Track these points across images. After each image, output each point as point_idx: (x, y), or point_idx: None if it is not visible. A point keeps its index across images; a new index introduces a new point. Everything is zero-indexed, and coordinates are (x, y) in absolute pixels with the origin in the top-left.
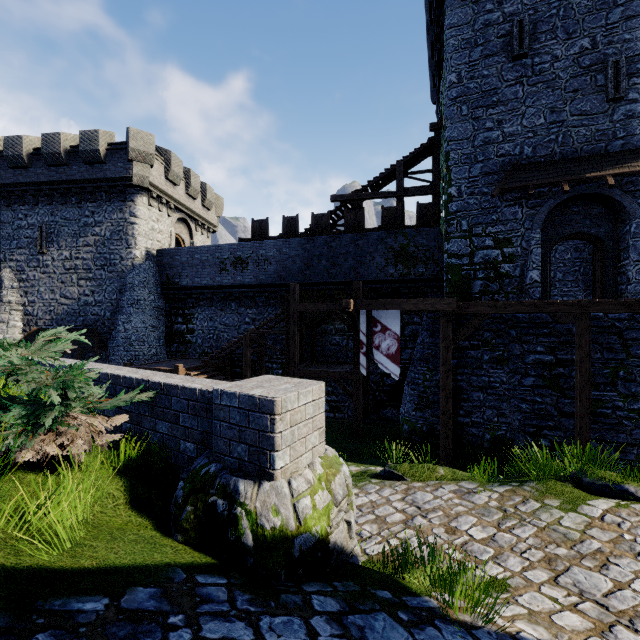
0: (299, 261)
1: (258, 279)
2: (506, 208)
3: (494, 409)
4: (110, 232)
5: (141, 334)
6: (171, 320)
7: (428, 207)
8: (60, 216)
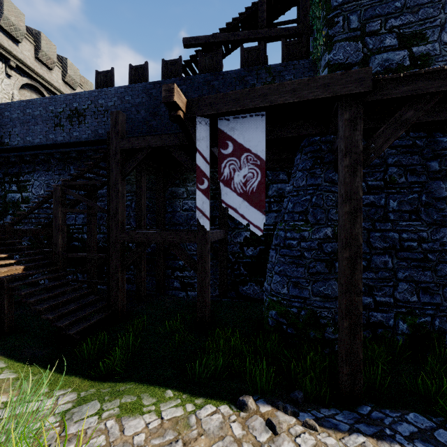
0: (144, 110)
1: (97, 134)
2: None
3: (411, 282)
4: None
5: None
6: (4, 188)
7: (295, 45)
8: None
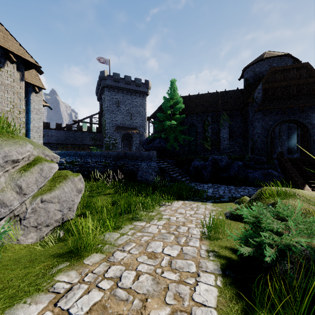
0: (64, 137)
1: (48, 141)
2: (116, 133)
3: None
4: None
5: None
6: None
7: (99, 128)
8: None
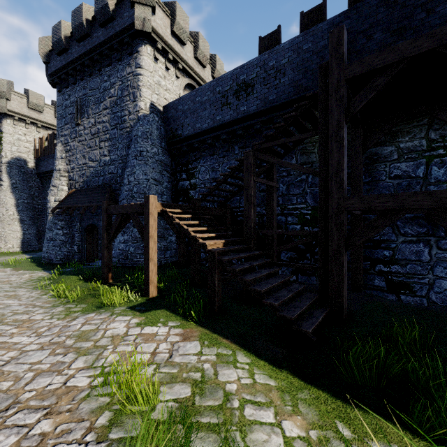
0: None
1: (267, 102)
2: None
3: None
4: (121, 90)
5: (142, 186)
6: (176, 178)
7: None
8: (88, 88)
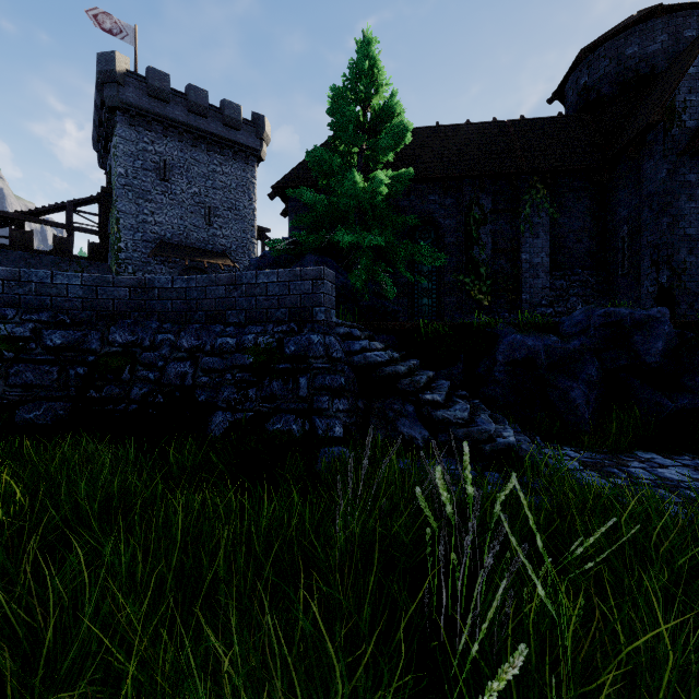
0: None
1: None
2: (157, 265)
3: None
4: None
5: None
6: None
7: (99, 246)
8: None
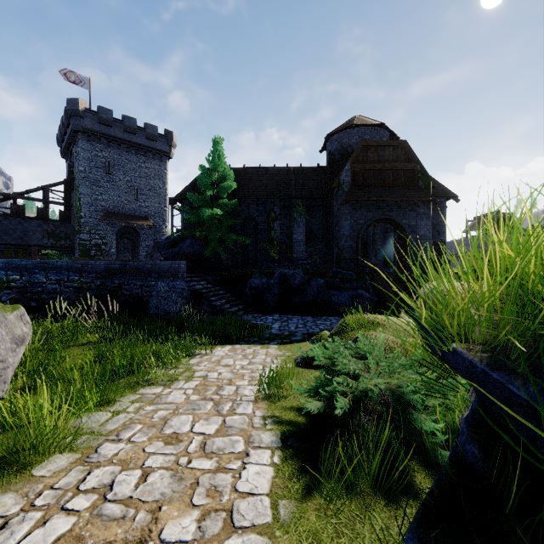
0: None
1: None
2: (104, 225)
3: None
4: None
5: None
6: None
7: (66, 213)
8: None
